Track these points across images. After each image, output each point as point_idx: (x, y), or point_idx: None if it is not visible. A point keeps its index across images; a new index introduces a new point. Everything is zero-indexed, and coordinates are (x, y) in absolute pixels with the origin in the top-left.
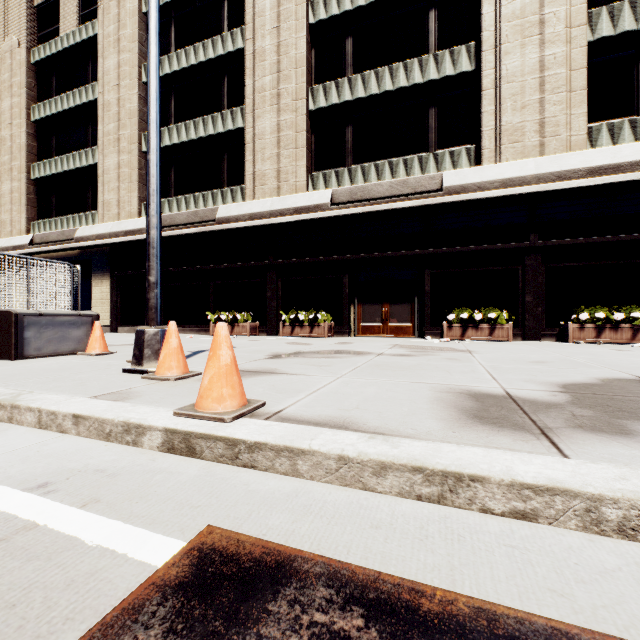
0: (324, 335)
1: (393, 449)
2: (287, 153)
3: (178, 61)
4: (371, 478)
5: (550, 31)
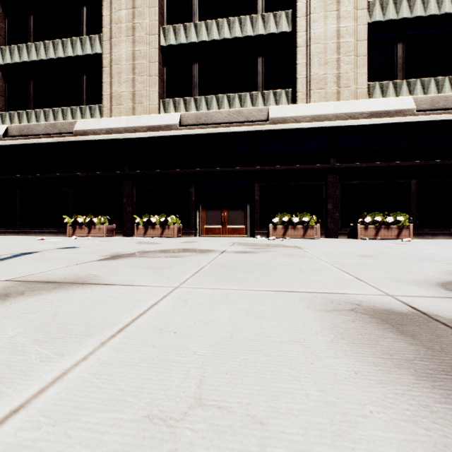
0: (173, 235)
1: None
2: (141, 79)
3: None
4: None
5: (344, 9)
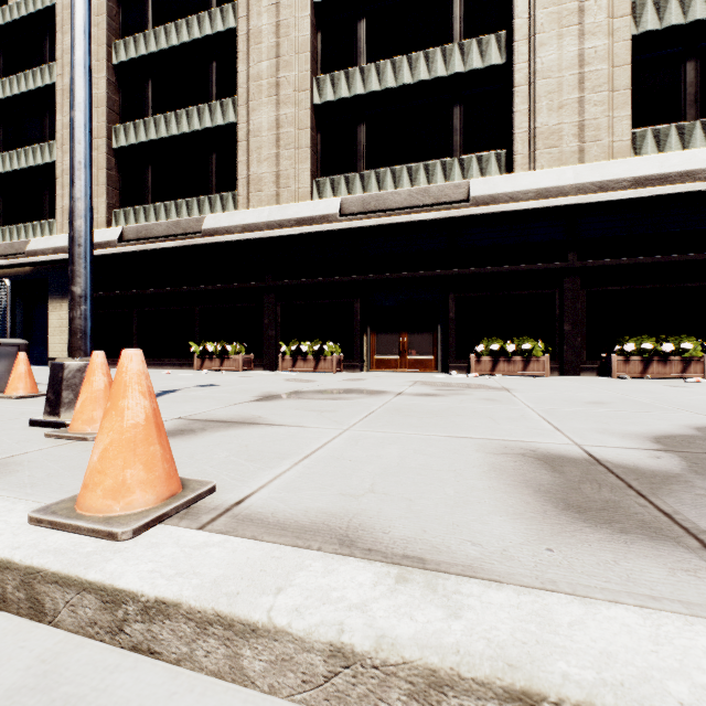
0: (332, 370)
1: (451, 621)
2: (288, 154)
3: (156, 40)
4: (406, 705)
5: (590, 21)
